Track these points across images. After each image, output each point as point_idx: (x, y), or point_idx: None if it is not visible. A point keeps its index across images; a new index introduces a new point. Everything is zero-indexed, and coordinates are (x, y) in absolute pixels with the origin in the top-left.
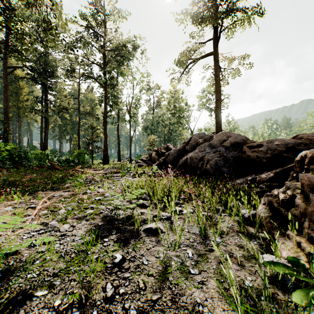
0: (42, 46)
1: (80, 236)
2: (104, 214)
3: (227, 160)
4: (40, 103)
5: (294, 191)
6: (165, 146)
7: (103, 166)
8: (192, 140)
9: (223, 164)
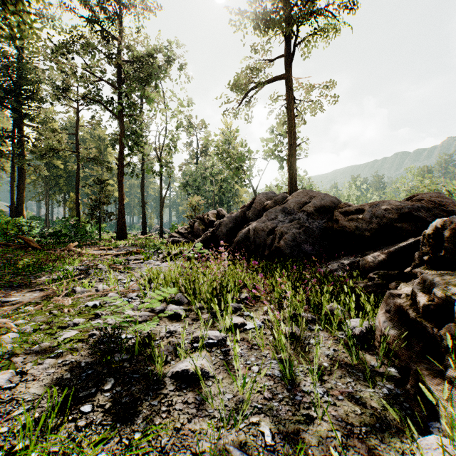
0: (2, 37)
1: (30, 401)
2: (97, 338)
3: (311, 233)
4: (10, 140)
5: (446, 289)
6: (215, 211)
7: (116, 243)
8: (256, 202)
9: (304, 239)
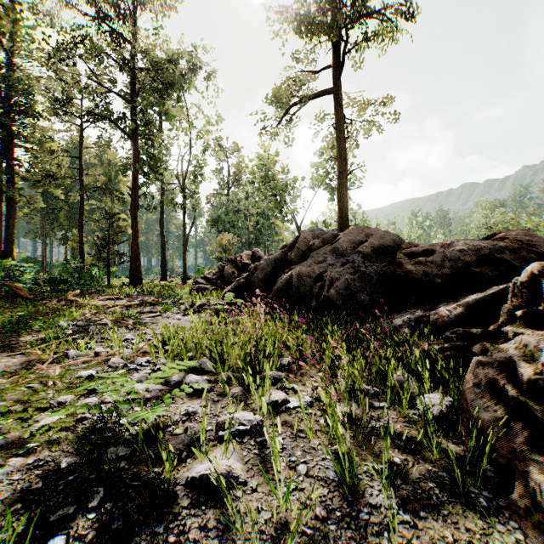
0: None
1: None
2: (88, 424)
3: (368, 279)
4: None
5: None
6: (250, 252)
7: (128, 291)
8: (300, 241)
9: (360, 286)
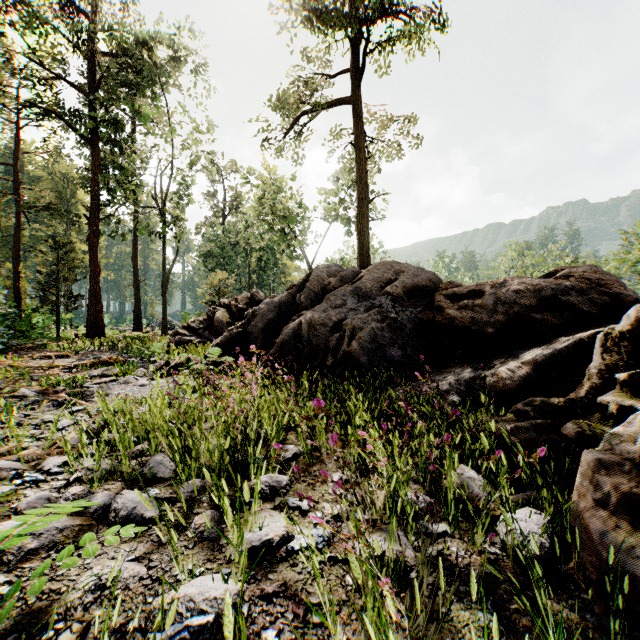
0: None
1: None
2: None
3: (400, 328)
4: None
5: None
6: (248, 295)
7: (82, 345)
8: (312, 279)
9: (390, 338)
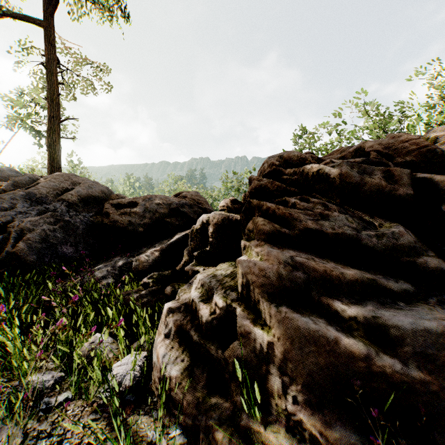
0: None
1: None
2: None
3: (73, 229)
4: None
5: (226, 296)
6: None
7: None
8: None
9: (63, 238)
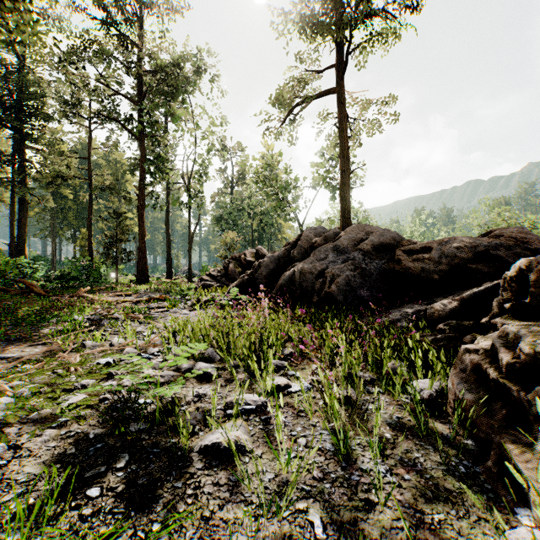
0: None
1: (24, 482)
2: (110, 404)
3: (368, 275)
4: (9, 165)
5: (535, 344)
6: (253, 250)
7: (136, 287)
8: (303, 238)
9: (360, 283)
